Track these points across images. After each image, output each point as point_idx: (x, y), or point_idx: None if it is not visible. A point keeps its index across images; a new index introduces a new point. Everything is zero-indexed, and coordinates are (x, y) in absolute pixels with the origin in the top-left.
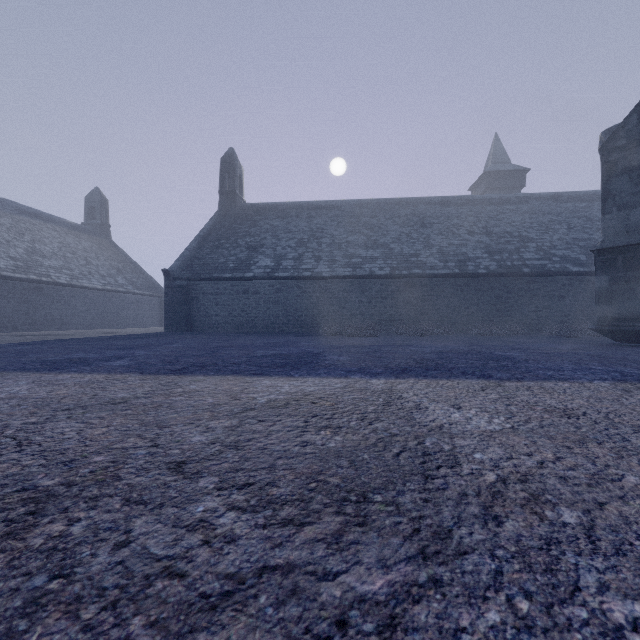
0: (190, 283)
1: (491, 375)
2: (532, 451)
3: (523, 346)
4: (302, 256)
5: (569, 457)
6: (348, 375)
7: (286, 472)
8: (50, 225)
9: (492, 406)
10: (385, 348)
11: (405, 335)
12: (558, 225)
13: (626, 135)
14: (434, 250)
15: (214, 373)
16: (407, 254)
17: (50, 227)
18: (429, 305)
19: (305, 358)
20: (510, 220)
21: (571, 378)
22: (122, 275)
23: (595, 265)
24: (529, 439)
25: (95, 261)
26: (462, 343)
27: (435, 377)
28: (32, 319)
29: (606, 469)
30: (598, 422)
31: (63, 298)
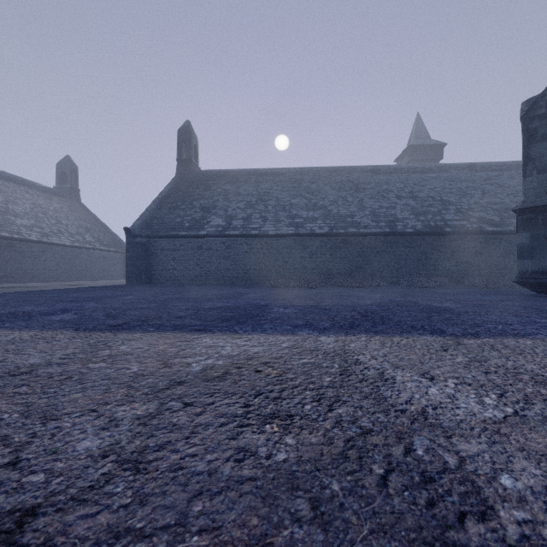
0: (149, 240)
1: (443, 330)
2: None
3: (453, 297)
4: (250, 216)
5: None
6: (295, 331)
7: (203, 541)
8: (23, 188)
9: (469, 375)
10: (327, 300)
11: (342, 287)
12: (474, 191)
13: (546, 104)
14: (367, 212)
15: (154, 329)
16: (343, 215)
17: (23, 190)
18: (363, 260)
19: (251, 311)
20: (432, 186)
21: (527, 333)
22: (90, 233)
23: (517, 223)
24: None
25: (65, 221)
26: (396, 294)
27: (386, 333)
28: (4, 272)
29: None
30: None
31: (34, 253)
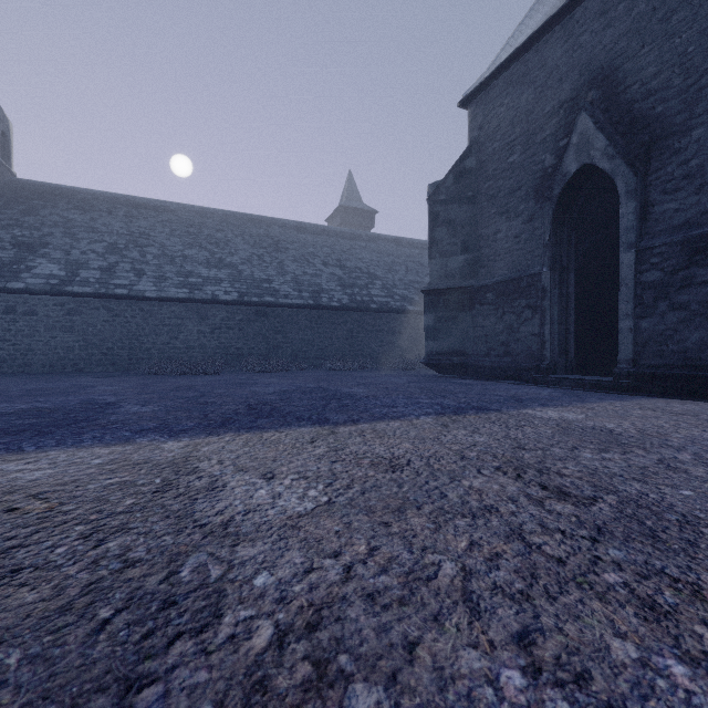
0: None
1: (328, 419)
2: (342, 545)
3: (368, 381)
4: (115, 267)
5: (385, 544)
6: (133, 438)
7: None
8: None
9: (315, 467)
10: (219, 390)
11: (254, 372)
12: (399, 267)
13: (446, 191)
14: (288, 277)
15: None
16: (259, 279)
17: None
18: (283, 338)
19: (80, 413)
20: (361, 256)
21: (402, 415)
22: None
23: (424, 304)
24: (344, 520)
25: None
26: (312, 380)
27: (262, 428)
28: None
29: (423, 557)
30: (420, 473)
31: None
